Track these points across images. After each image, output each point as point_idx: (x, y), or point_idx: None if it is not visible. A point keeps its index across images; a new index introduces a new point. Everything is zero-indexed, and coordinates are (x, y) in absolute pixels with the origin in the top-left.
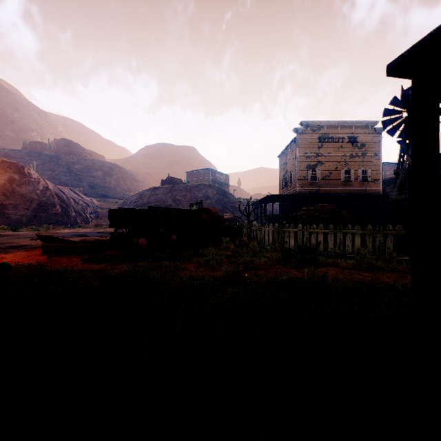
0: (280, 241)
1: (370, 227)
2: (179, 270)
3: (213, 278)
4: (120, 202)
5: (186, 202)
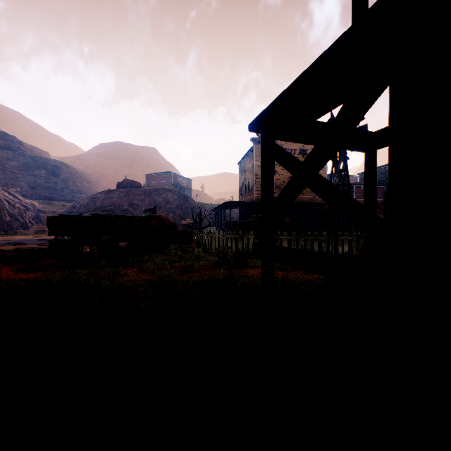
0: (225, 246)
1: (294, 234)
2: (119, 276)
3: (149, 281)
4: (68, 205)
5: (144, 206)
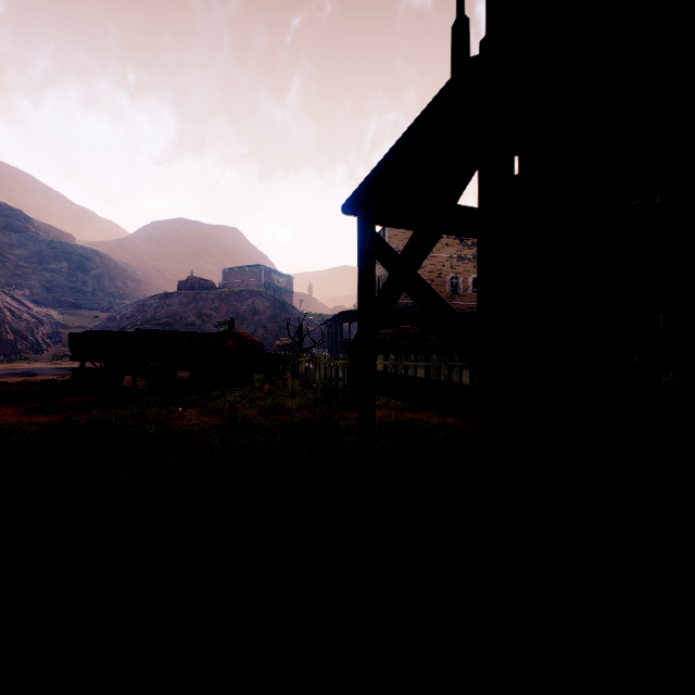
0: (334, 378)
1: (435, 358)
2: (173, 419)
3: (216, 425)
4: (103, 316)
5: (220, 318)
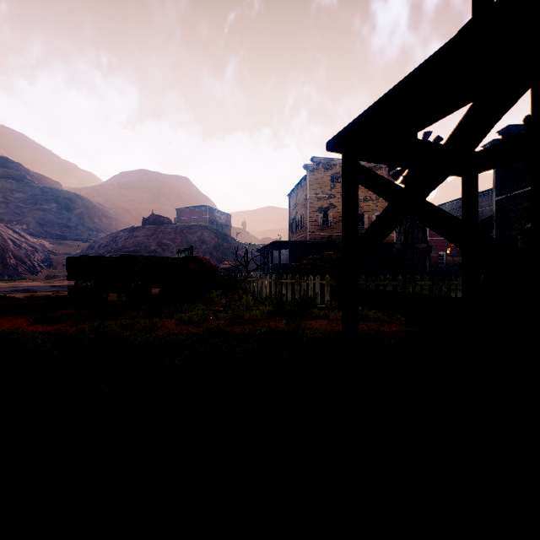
0: (278, 294)
1: (363, 278)
2: (156, 328)
3: (194, 334)
4: (84, 245)
5: (175, 247)
